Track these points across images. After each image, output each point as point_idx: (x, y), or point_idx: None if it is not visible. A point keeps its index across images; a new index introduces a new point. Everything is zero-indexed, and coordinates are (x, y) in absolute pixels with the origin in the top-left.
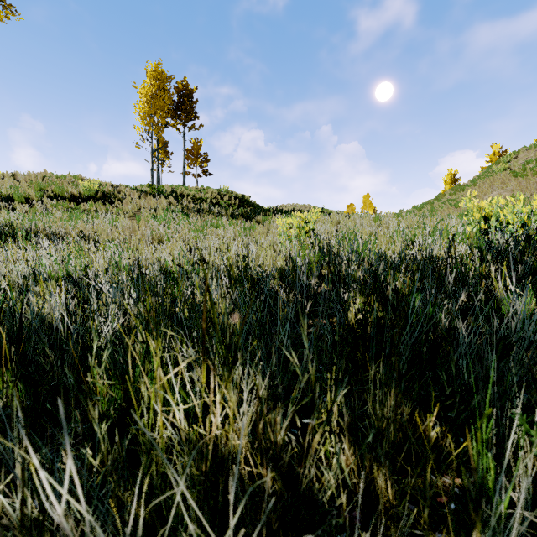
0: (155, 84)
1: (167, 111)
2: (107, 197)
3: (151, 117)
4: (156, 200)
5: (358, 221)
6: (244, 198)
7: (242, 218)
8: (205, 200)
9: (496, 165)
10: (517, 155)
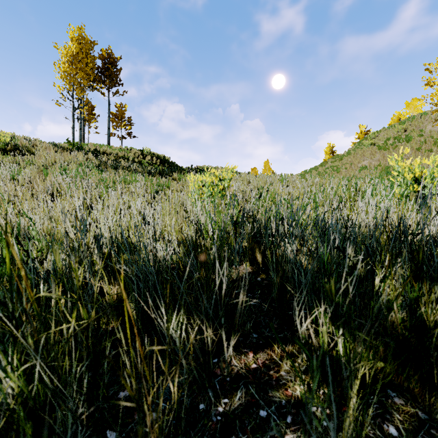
0: (76, 46)
1: (89, 73)
2: (20, 151)
3: (72, 77)
4: (72, 156)
5: (268, 180)
6: (165, 159)
7: (159, 175)
8: (127, 159)
9: (364, 141)
10: (379, 134)
